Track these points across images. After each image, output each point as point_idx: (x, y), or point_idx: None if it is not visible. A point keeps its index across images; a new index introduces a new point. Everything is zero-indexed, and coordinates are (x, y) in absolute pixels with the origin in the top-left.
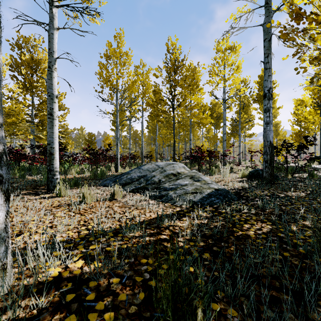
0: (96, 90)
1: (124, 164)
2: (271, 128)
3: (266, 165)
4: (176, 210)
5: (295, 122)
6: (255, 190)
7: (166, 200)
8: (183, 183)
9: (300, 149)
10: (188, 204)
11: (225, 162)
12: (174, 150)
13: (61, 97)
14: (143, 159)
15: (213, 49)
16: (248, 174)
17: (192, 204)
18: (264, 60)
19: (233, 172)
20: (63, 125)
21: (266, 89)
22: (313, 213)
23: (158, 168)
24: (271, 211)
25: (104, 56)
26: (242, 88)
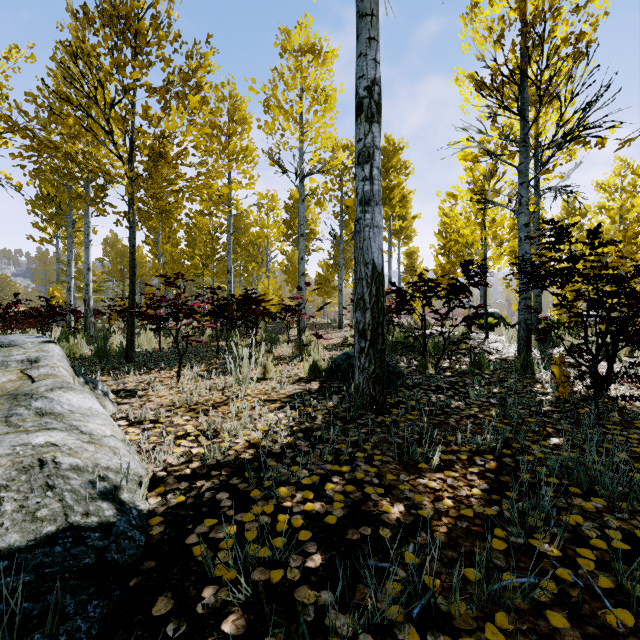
0: None
1: None
2: (377, 218)
3: (361, 347)
4: None
5: (440, 249)
6: (295, 470)
7: None
8: None
9: (454, 295)
10: None
11: (303, 328)
12: (131, 293)
13: None
14: (90, 320)
15: (275, 45)
16: (327, 368)
17: None
18: None
19: (300, 359)
20: None
21: (361, 84)
22: None
23: None
24: None
25: None
26: (338, 152)
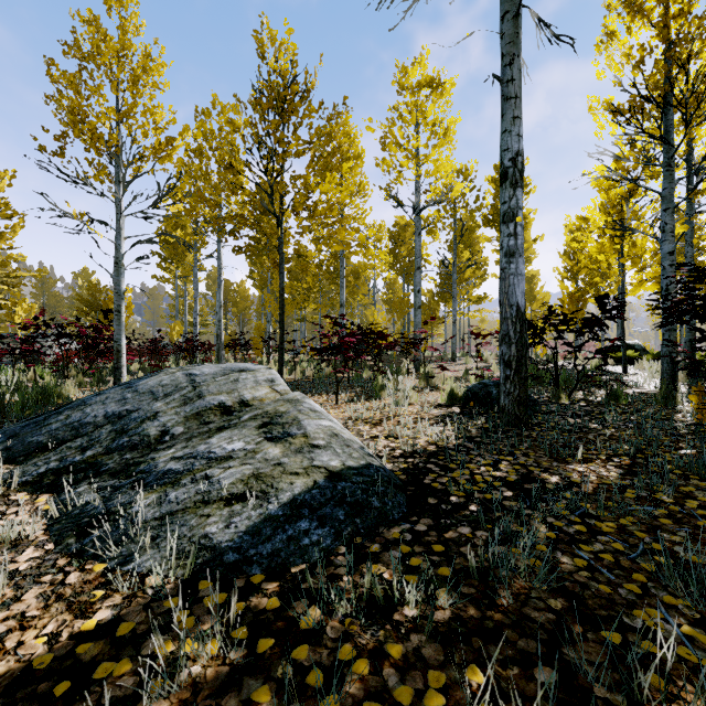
0: (41, 145)
1: (159, 365)
2: (521, 267)
3: (506, 375)
4: (82, 627)
5: (566, 272)
6: (472, 457)
7: (99, 543)
8: (224, 449)
9: (589, 329)
10: (180, 569)
11: (419, 361)
12: (281, 330)
13: (1, 181)
14: (222, 353)
15: (392, 83)
16: (463, 396)
17: (198, 568)
18: (502, 74)
19: (431, 389)
20: (6, 258)
21: (506, 156)
22: (683, 601)
23: (187, 385)
24: (520, 603)
25: (68, 48)
26: (456, 183)
